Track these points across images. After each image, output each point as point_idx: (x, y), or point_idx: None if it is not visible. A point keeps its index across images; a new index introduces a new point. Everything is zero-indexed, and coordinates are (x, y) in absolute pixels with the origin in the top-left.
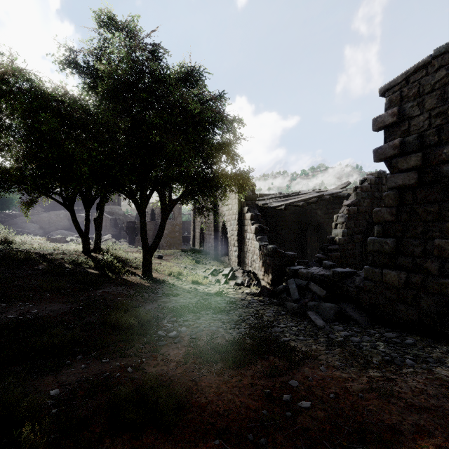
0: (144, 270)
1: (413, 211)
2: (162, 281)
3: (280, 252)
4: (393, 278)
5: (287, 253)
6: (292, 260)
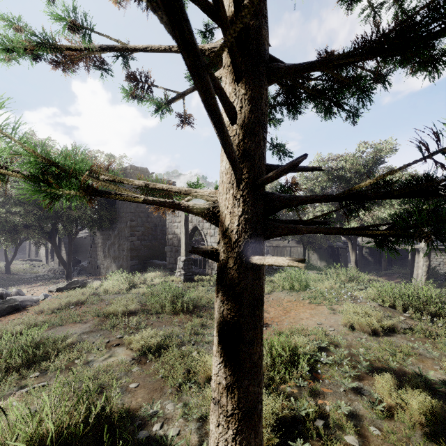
0: (7, 270)
1: (93, 249)
2: (17, 274)
3: (74, 258)
4: (90, 263)
5: (78, 258)
6: (79, 261)
